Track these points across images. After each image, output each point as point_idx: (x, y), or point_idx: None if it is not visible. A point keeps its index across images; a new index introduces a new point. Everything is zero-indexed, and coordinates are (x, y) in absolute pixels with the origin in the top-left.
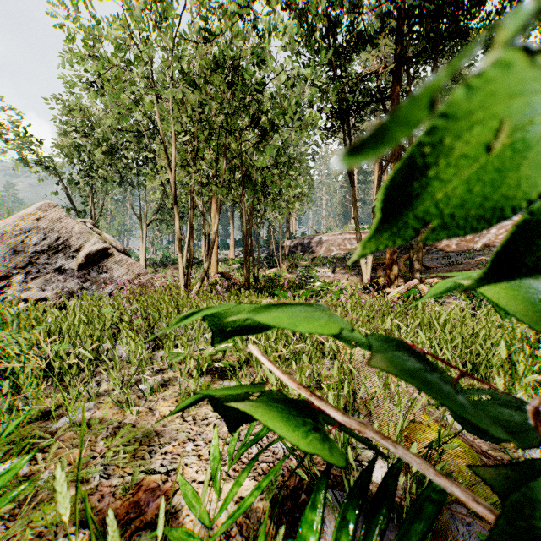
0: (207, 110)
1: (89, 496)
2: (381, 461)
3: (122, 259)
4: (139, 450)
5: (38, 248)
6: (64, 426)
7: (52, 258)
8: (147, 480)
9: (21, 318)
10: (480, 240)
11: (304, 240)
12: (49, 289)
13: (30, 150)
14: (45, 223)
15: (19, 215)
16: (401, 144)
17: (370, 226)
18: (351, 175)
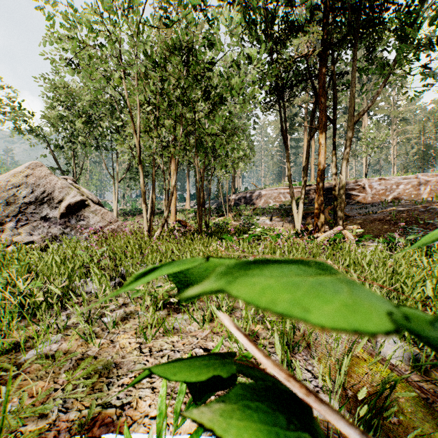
0: (166, 84)
1: (45, 432)
2: (323, 394)
3: (97, 209)
4: (97, 382)
5: (27, 200)
6: (31, 359)
7: (39, 208)
8: (102, 414)
9: (6, 258)
10: (391, 194)
11: (247, 194)
12: (36, 234)
13: (23, 121)
14: (32, 179)
15: (11, 173)
16: (326, 115)
17: (300, 182)
18: (285, 140)
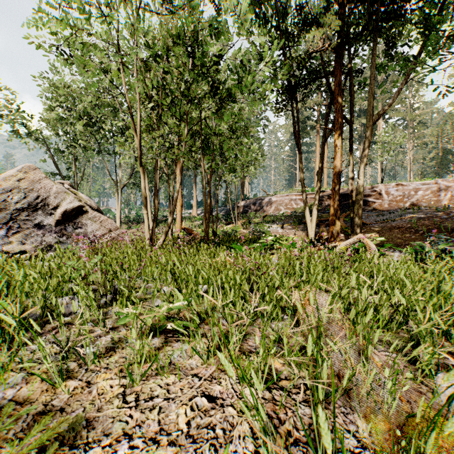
0: (169, 78)
1: None
2: None
3: (96, 216)
4: None
5: (19, 206)
6: None
7: (32, 215)
8: None
9: None
10: (409, 200)
11: (256, 201)
12: (29, 243)
13: (21, 124)
14: (25, 184)
15: (2, 177)
16: (343, 115)
17: (313, 188)
18: (298, 143)
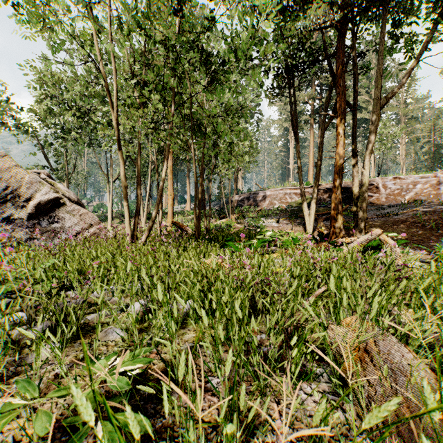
0: (152, 44)
1: None
2: None
3: (75, 208)
4: None
5: None
6: None
7: (1, 207)
8: None
9: None
10: (407, 194)
11: (250, 195)
12: None
13: (11, 116)
14: None
15: None
16: (345, 100)
17: (308, 182)
18: (295, 132)
